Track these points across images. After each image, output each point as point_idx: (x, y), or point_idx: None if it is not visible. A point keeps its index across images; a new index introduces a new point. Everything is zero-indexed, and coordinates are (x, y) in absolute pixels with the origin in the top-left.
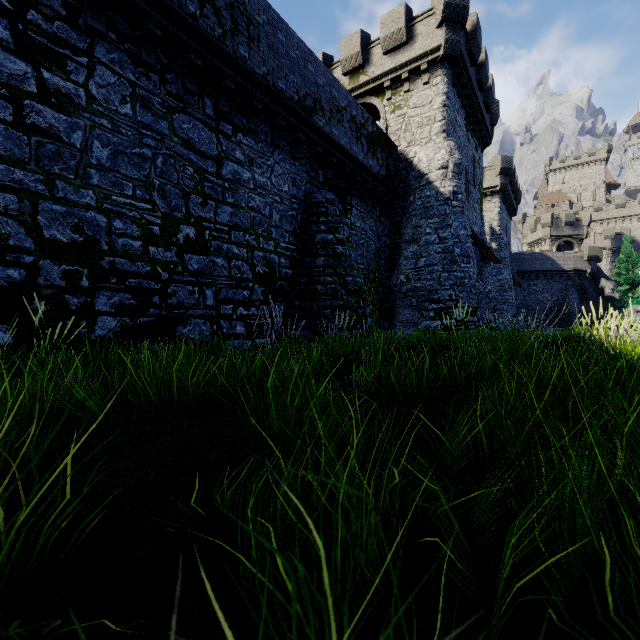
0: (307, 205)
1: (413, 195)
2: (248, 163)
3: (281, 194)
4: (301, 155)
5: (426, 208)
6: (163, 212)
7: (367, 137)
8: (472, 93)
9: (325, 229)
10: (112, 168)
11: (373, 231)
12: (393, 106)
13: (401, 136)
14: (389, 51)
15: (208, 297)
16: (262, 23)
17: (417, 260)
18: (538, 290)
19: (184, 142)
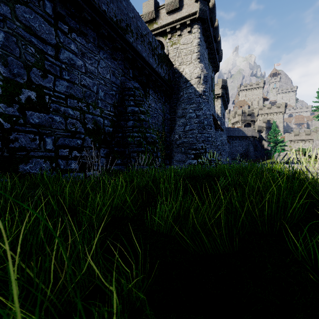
0: (122, 89)
1: (182, 91)
2: (81, 55)
3: (105, 79)
4: (118, 58)
5: (189, 99)
6: (5, 76)
7: (158, 55)
8: (211, 42)
9: (133, 104)
10: None
11: (161, 110)
12: (171, 43)
13: (176, 59)
14: (169, 12)
15: (48, 143)
16: None
17: (185, 127)
18: (236, 145)
19: (26, 27)
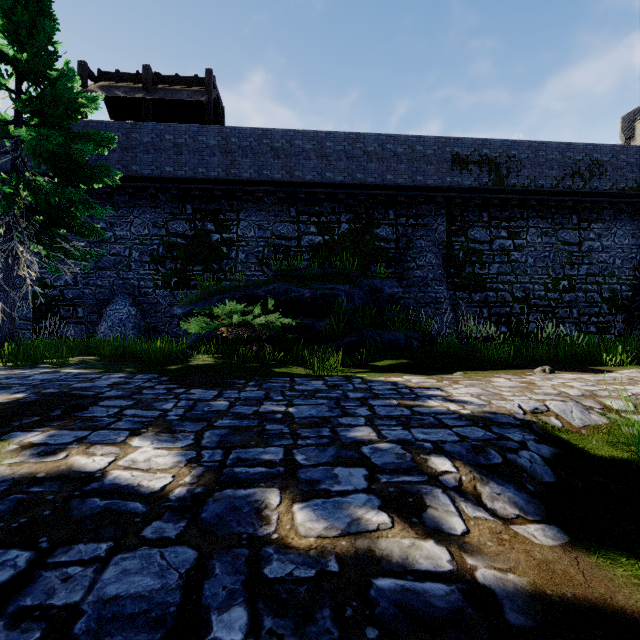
0: None
1: None
2: (597, 238)
3: (622, 247)
4: (639, 215)
5: None
6: (553, 277)
7: None
8: None
9: None
10: (534, 265)
11: None
12: None
13: None
14: None
15: (574, 313)
16: (608, 160)
17: None
18: None
19: (562, 242)
